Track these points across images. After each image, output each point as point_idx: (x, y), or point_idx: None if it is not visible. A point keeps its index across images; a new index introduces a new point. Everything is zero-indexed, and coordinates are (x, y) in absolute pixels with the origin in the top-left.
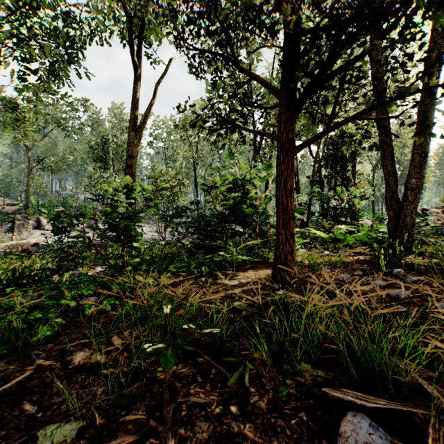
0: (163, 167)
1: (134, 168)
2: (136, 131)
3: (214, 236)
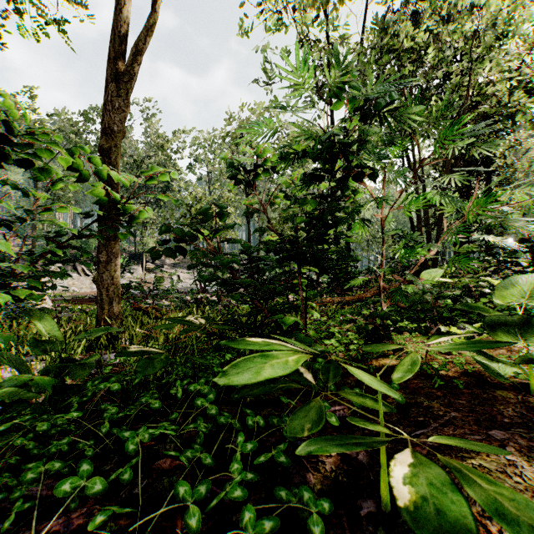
0: (201, 190)
1: (114, 155)
2: (117, 81)
3: (275, 294)
